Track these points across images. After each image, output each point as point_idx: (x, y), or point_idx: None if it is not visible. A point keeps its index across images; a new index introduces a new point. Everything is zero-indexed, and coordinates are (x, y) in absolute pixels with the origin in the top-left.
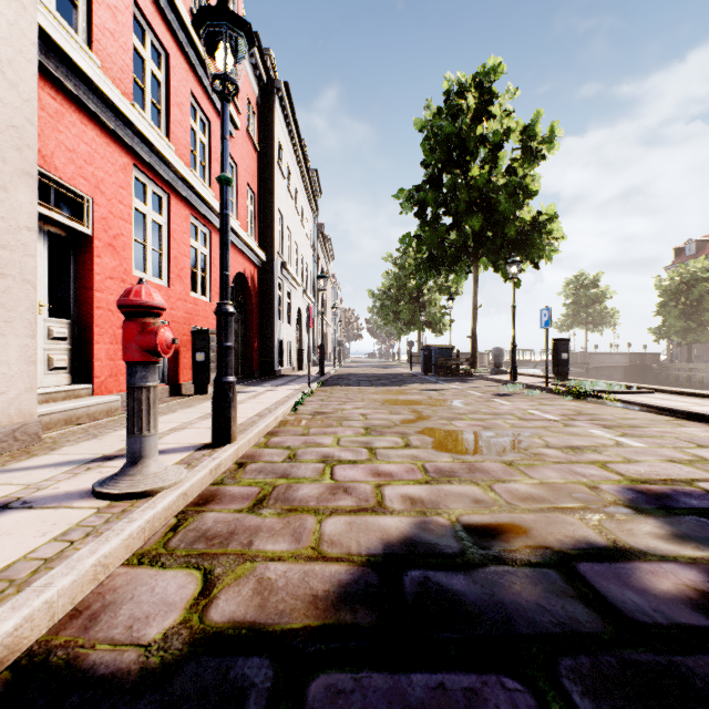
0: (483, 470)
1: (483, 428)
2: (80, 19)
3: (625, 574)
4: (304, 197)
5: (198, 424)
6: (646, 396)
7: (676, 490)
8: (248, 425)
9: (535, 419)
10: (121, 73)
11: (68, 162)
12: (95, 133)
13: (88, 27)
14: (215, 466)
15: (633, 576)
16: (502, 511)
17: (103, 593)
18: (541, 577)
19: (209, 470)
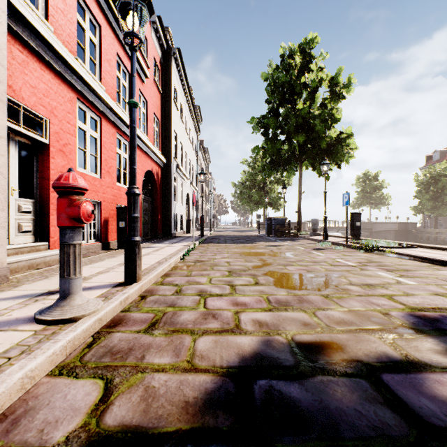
0: (308, 301)
1: (307, 271)
2: (40, 0)
3: (418, 383)
4: (191, 123)
5: (117, 269)
6: (412, 249)
7: (443, 315)
8: (150, 270)
9: (341, 265)
10: (68, 38)
11: (31, 94)
12: (51, 76)
13: (45, 6)
14: (124, 299)
15: (424, 385)
16: (323, 332)
17: (27, 399)
18: (356, 386)
19: (120, 301)
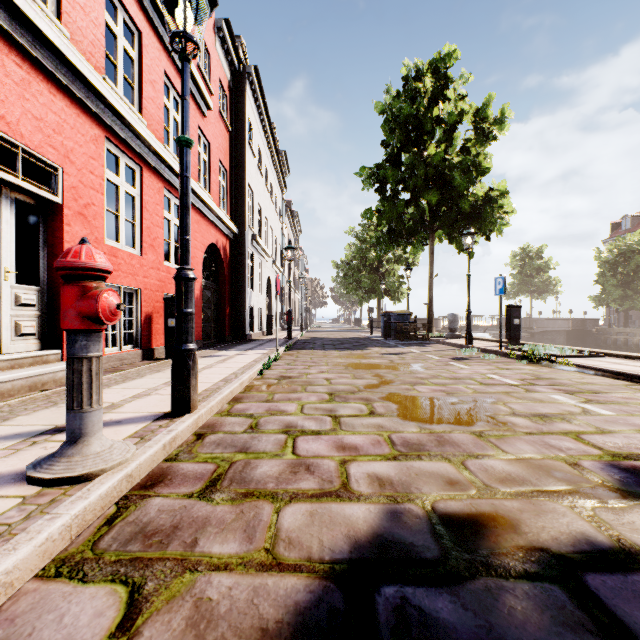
0: (453, 442)
1: (446, 393)
2: None
3: None
4: (273, 175)
5: (163, 390)
6: (598, 360)
7: None
8: (212, 392)
9: (496, 384)
10: (92, 47)
11: (35, 130)
12: (65, 103)
13: None
14: (169, 440)
15: None
16: (481, 496)
17: None
18: (545, 598)
19: (162, 445)
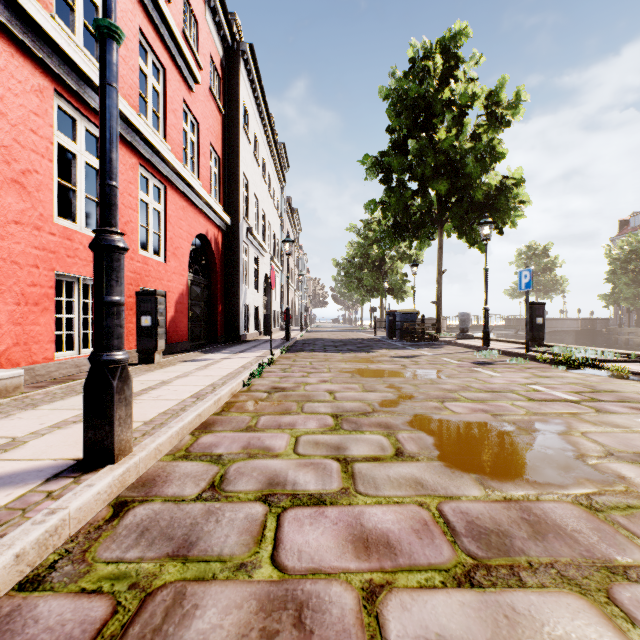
0: (556, 527)
1: (492, 415)
2: None
3: None
4: (271, 167)
5: None
6: None
7: None
8: (171, 416)
9: (548, 399)
10: None
11: None
12: None
13: None
14: (39, 538)
15: None
16: None
17: None
18: None
19: (13, 556)
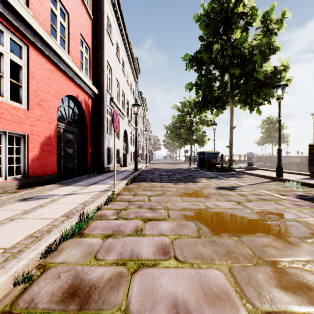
0: None
1: None
2: None
3: None
4: (129, 68)
5: None
6: None
7: None
8: None
9: None
10: None
11: None
12: None
13: None
14: None
15: None
16: None
17: None
18: None
19: None
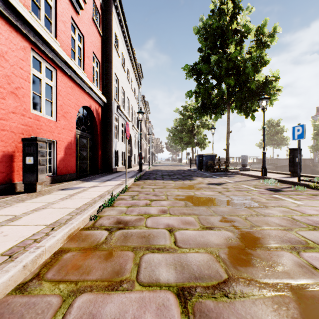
0: None
1: None
2: None
3: None
4: (132, 75)
5: None
6: None
7: None
8: None
9: None
10: None
11: None
12: None
13: None
14: None
15: None
16: None
17: None
18: None
19: None
